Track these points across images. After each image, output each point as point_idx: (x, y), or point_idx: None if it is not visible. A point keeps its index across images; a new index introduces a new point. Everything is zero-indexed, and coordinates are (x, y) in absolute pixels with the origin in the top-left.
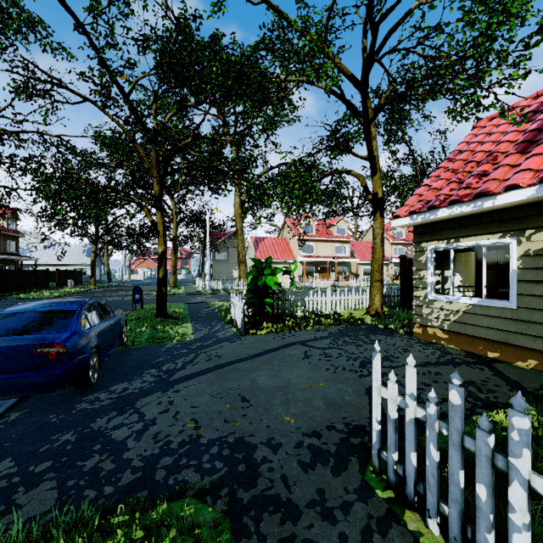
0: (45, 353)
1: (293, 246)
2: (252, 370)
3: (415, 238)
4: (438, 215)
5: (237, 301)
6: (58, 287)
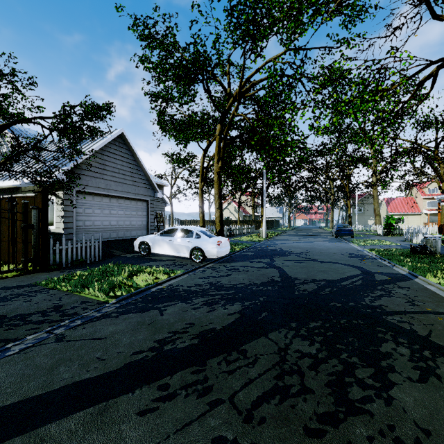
0: (350, 230)
1: (419, 203)
2: (386, 238)
3: None
4: None
5: (380, 228)
6: (275, 228)
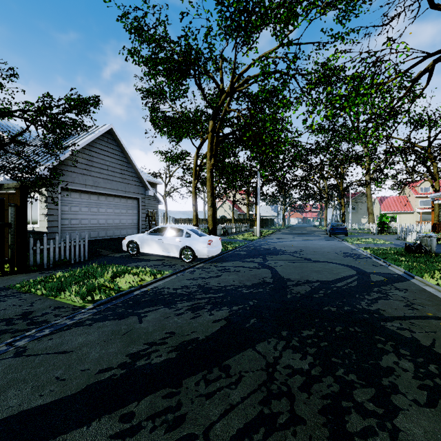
0: (344, 228)
1: (412, 201)
2: (380, 237)
3: (439, 207)
4: (440, 202)
5: (374, 226)
6: (270, 226)
